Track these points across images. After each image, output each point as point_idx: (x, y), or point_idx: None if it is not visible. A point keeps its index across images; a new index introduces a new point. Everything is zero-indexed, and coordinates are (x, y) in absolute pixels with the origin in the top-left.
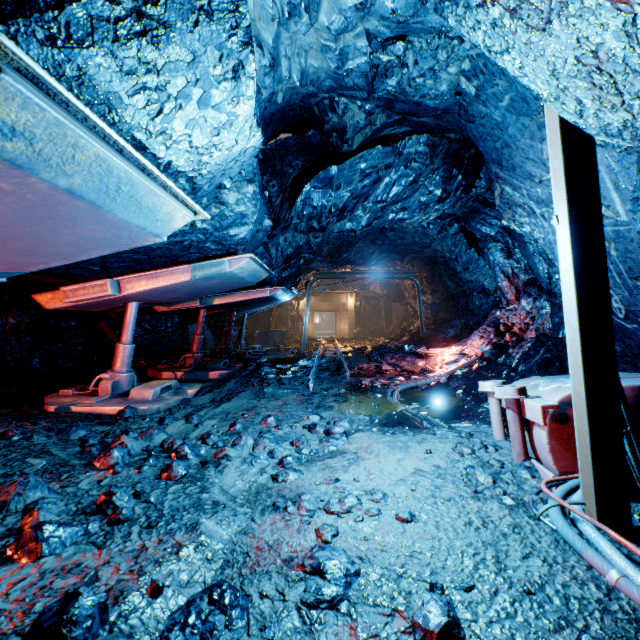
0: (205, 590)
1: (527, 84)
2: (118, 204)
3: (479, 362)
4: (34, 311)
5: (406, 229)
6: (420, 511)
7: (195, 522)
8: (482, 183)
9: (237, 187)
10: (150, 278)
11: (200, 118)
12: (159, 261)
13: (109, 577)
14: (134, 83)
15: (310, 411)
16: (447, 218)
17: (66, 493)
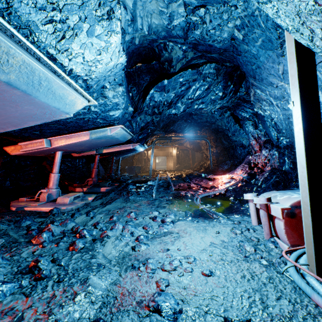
0: None
1: (279, 22)
2: (41, 93)
3: (241, 182)
4: (6, 156)
5: (203, 114)
6: (215, 269)
7: (86, 278)
8: (243, 90)
9: (113, 88)
10: (67, 138)
11: (88, 43)
12: (72, 129)
13: (30, 317)
14: (45, 16)
15: (153, 209)
16: (224, 108)
17: (13, 260)
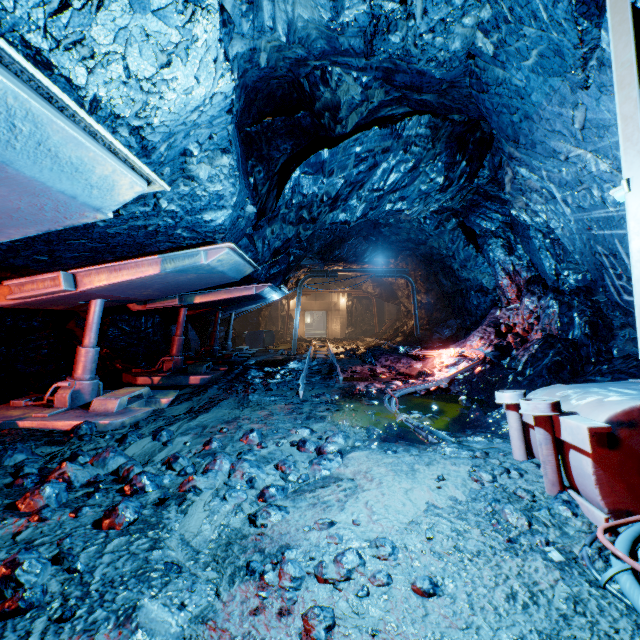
0: None
1: None
2: (19, 153)
3: (482, 365)
4: None
5: (401, 224)
6: (443, 575)
7: (132, 606)
8: (485, 172)
9: (209, 158)
10: (112, 271)
11: (136, 29)
12: (122, 251)
13: None
14: None
15: (299, 423)
16: (445, 213)
17: None
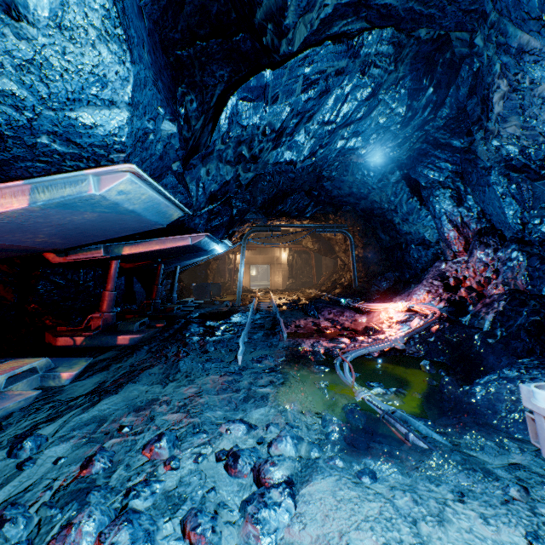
0: None
1: None
2: None
3: (440, 323)
4: None
5: (344, 178)
6: None
7: None
8: (444, 111)
9: None
10: None
11: None
12: None
13: None
14: None
15: (234, 409)
16: (389, 165)
17: None
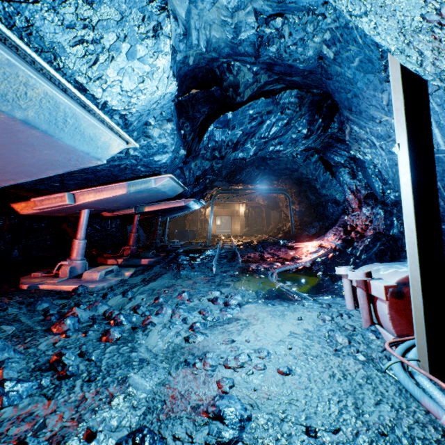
0: (130, 434)
1: (379, 41)
2: (66, 133)
3: (333, 252)
4: (14, 216)
5: (281, 158)
6: (295, 366)
7: (125, 376)
8: (335, 125)
9: (159, 125)
10: (97, 192)
11: (128, 68)
12: (103, 179)
13: (54, 424)
14: (74, 36)
15: (213, 288)
16: (310, 150)
17: (28, 353)
